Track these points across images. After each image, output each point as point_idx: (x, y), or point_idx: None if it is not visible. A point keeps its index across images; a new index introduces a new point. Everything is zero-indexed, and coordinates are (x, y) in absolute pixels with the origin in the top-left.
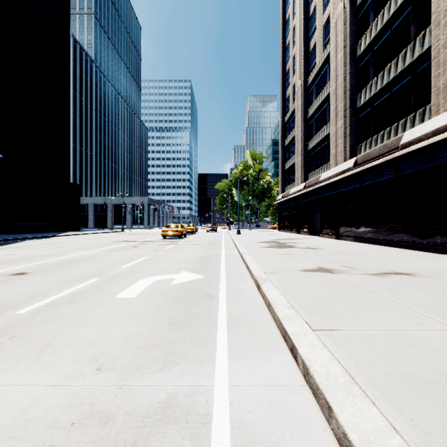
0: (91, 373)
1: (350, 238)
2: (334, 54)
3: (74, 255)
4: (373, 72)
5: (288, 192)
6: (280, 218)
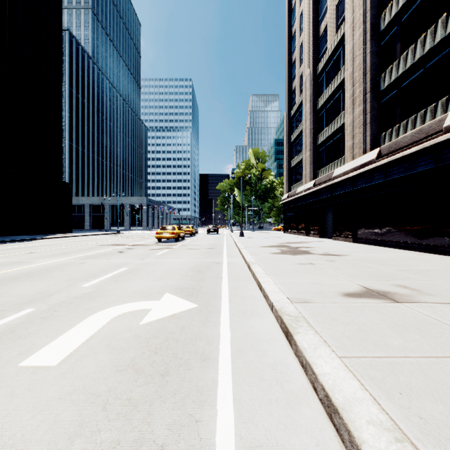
0: None
1: (372, 242)
2: (350, 33)
3: (37, 264)
4: (400, 48)
5: (294, 191)
6: (285, 220)
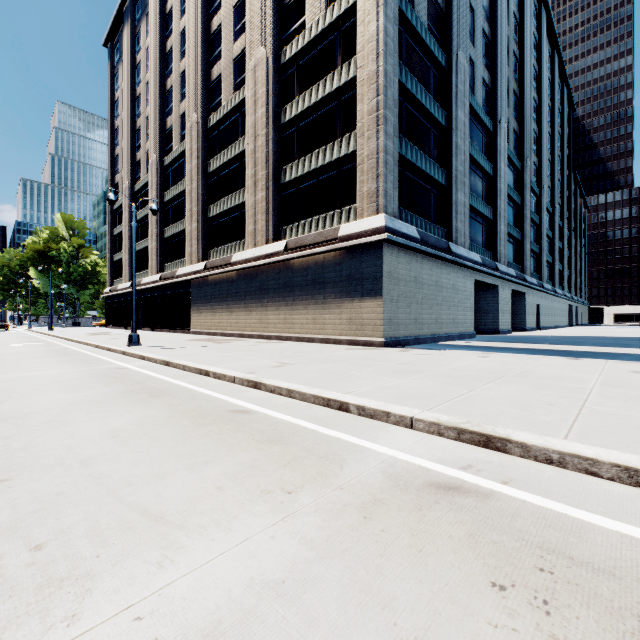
0: (37, 348)
1: (160, 329)
2: (151, 188)
3: None
4: (172, 220)
5: (116, 287)
6: (108, 314)
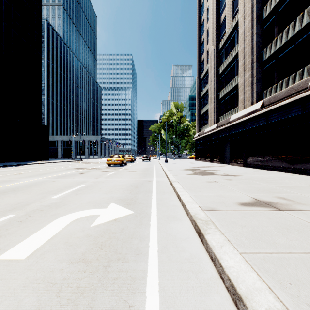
0: None
1: (257, 166)
2: (242, 21)
3: (21, 182)
4: (277, 30)
5: (203, 131)
6: (197, 151)
